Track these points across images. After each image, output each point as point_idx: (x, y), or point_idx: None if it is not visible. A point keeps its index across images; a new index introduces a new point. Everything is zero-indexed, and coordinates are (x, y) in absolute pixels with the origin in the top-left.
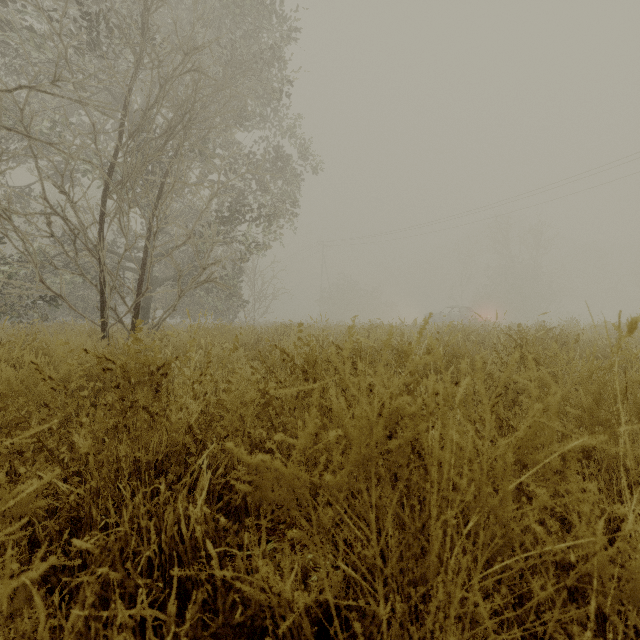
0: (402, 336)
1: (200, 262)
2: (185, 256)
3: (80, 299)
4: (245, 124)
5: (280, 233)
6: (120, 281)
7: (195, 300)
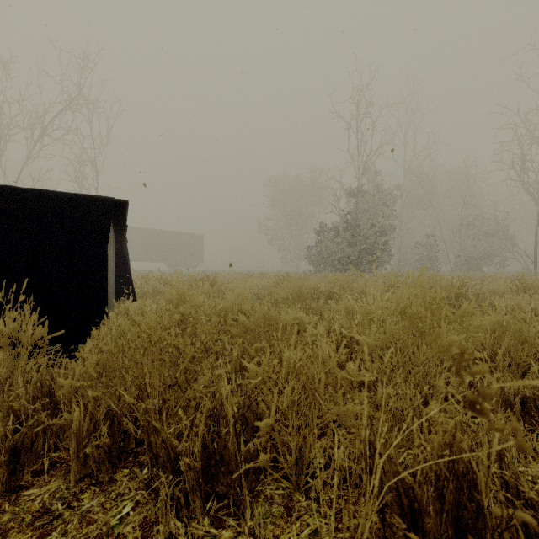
0: None
1: None
2: None
3: None
4: None
5: None
6: None
7: None
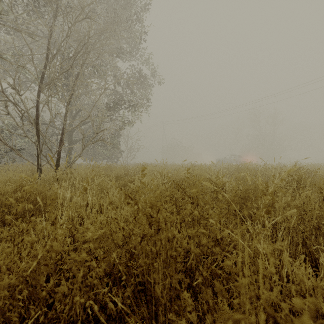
0: (218, 173)
1: (95, 129)
2: (91, 128)
3: (35, 151)
4: (122, 57)
5: (141, 115)
6: (49, 140)
7: (96, 151)
